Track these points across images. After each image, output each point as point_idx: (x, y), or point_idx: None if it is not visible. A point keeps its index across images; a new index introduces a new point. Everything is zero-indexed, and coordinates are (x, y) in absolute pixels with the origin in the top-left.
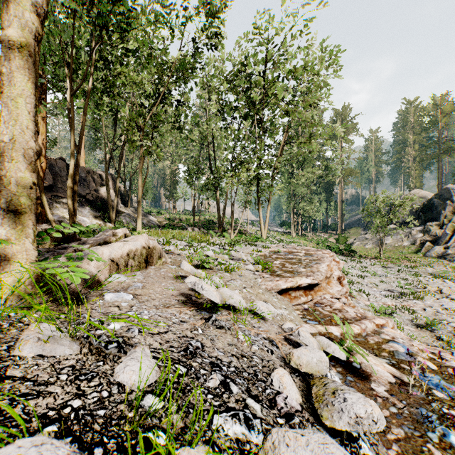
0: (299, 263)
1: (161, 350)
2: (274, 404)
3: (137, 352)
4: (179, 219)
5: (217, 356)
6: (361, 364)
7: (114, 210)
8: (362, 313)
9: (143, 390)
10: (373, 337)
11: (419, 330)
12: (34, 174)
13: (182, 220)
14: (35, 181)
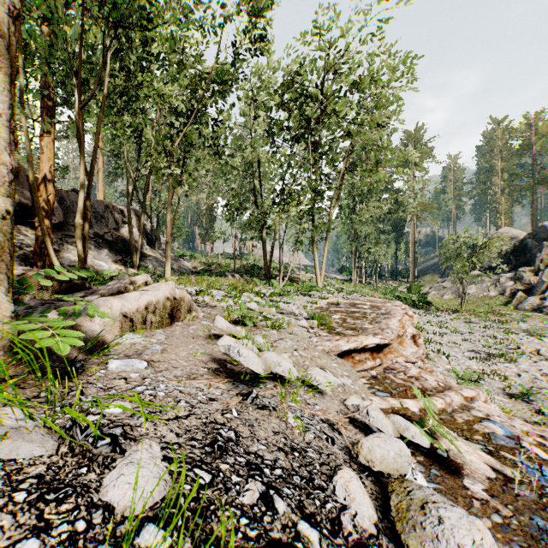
0: (364, 318)
1: (176, 446)
2: (337, 527)
3: (139, 452)
4: (217, 263)
5: (258, 451)
6: (449, 451)
7: (137, 253)
8: (446, 382)
9: (143, 516)
10: (462, 414)
11: (513, 401)
12: (9, 199)
13: (220, 264)
14: (10, 209)
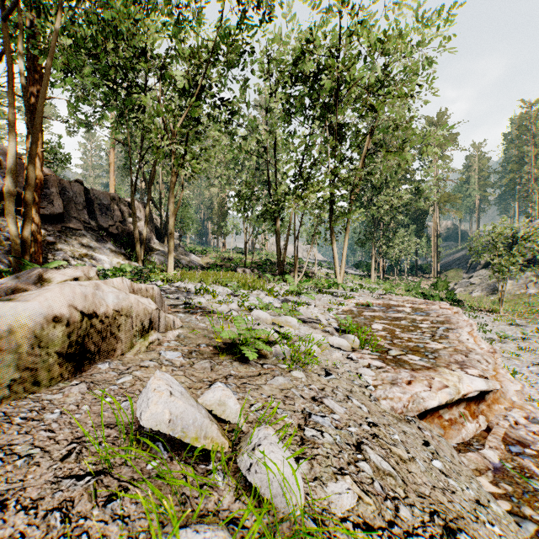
0: (416, 328)
1: None
2: None
3: None
4: (228, 258)
5: None
6: None
7: (142, 247)
8: None
9: None
10: None
11: None
12: None
13: (231, 259)
14: None
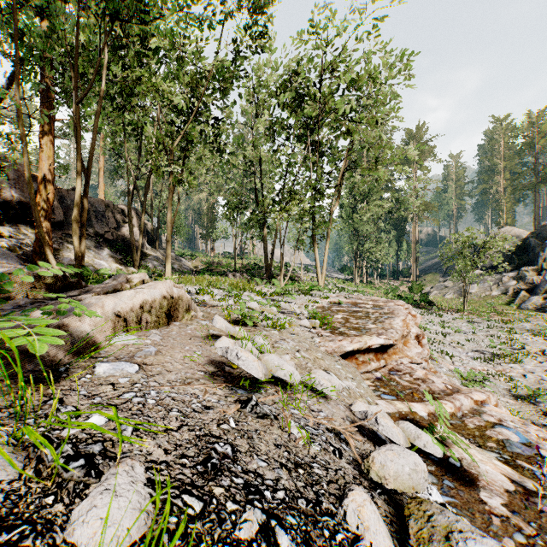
0: (367, 317)
1: (164, 465)
2: None
3: (118, 476)
4: (218, 263)
5: (257, 469)
6: (462, 460)
7: (138, 252)
8: (454, 385)
9: None
10: (472, 419)
11: (519, 402)
12: None
13: (221, 264)
14: None
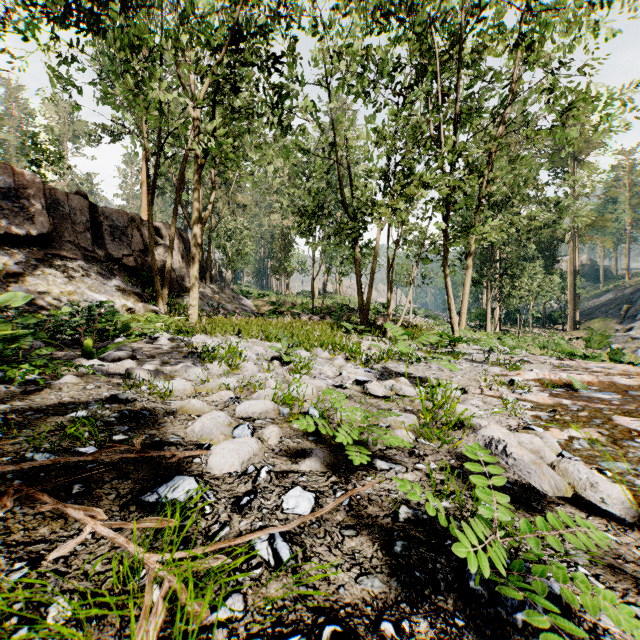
0: None
1: None
2: None
3: None
4: (291, 303)
5: None
6: None
7: (164, 283)
8: None
9: None
10: None
11: None
12: None
13: (296, 304)
14: None
